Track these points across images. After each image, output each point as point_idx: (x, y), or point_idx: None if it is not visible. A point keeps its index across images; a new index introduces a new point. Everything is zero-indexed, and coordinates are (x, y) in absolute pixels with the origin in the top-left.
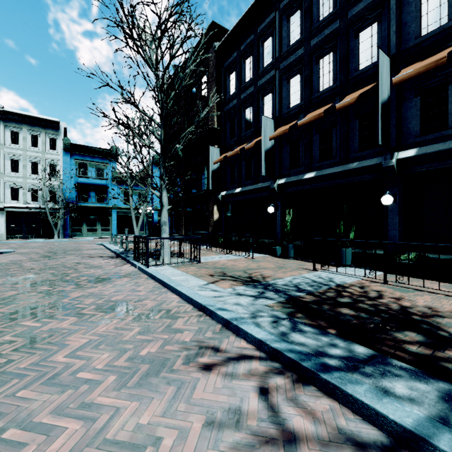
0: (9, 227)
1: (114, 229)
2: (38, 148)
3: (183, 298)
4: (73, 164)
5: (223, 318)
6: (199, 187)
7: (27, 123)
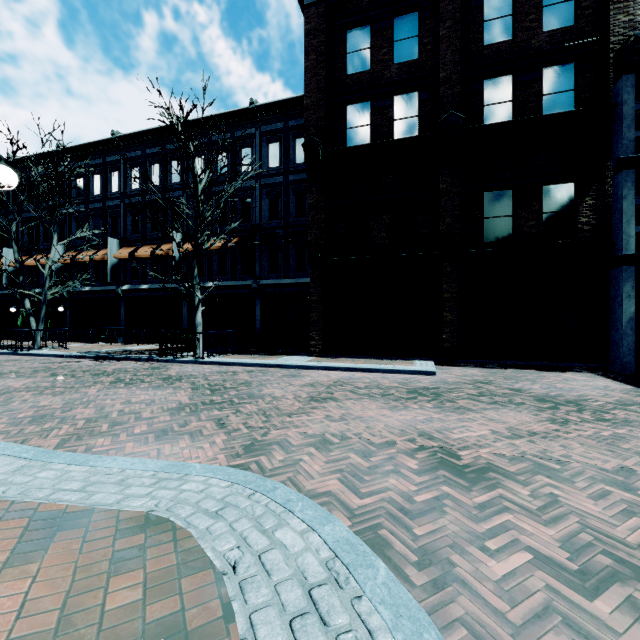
0: None
1: None
2: None
3: None
4: None
5: None
6: None
7: None
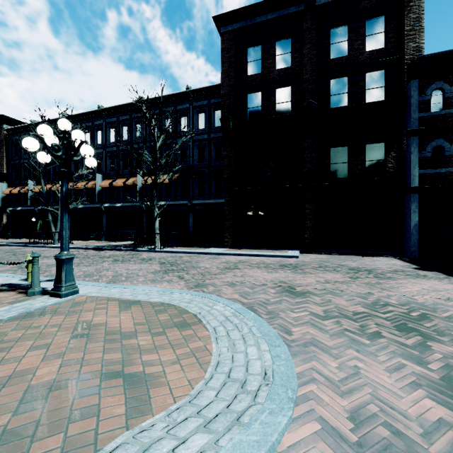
0: None
1: None
2: None
3: None
4: None
5: None
6: None
7: None
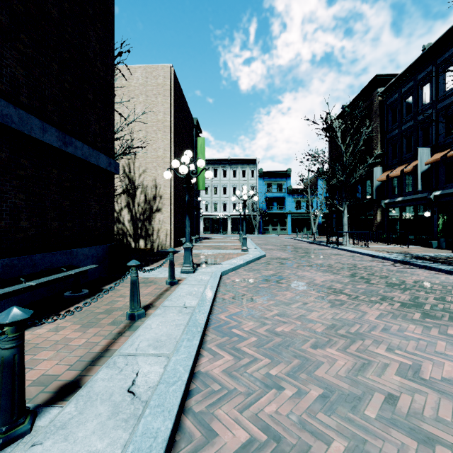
0: (232, 227)
1: (289, 228)
2: (245, 178)
3: (363, 255)
4: (263, 185)
5: (382, 257)
6: (363, 196)
7: (240, 164)
